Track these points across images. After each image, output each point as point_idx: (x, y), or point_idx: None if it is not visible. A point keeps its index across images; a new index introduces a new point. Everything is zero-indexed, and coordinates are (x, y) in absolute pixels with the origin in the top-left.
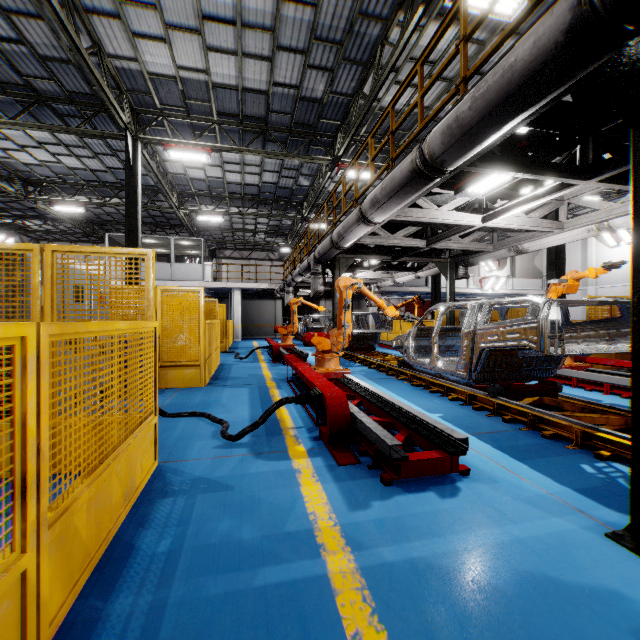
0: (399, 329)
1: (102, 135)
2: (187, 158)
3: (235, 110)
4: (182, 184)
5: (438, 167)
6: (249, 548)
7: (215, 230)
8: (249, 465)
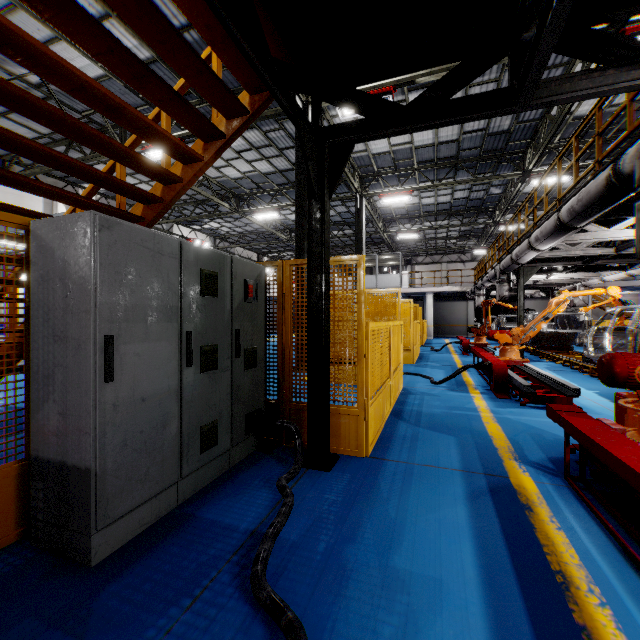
0: None
1: (341, 199)
2: (394, 201)
3: (431, 157)
4: (386, 213)
5: (570, 226)
6: (449, 407)
7: (410, 242)
8: (447, 392)
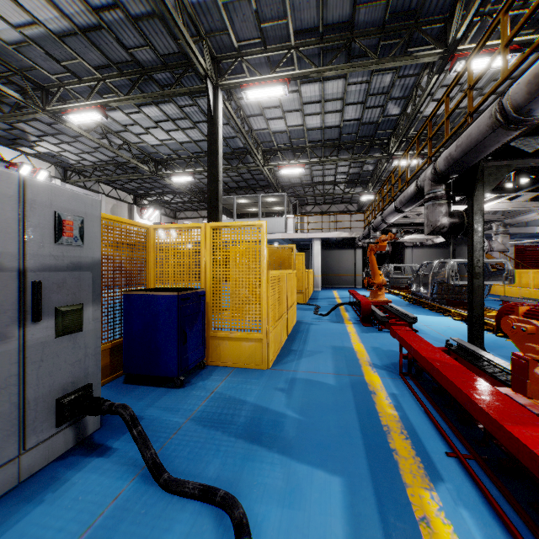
0: (527, 281)
1: (189, 91)
2: (264, 96)
3: (314, 21)
4: (266, 141)
5: None
6: None
7: (297, 186)
8: None
